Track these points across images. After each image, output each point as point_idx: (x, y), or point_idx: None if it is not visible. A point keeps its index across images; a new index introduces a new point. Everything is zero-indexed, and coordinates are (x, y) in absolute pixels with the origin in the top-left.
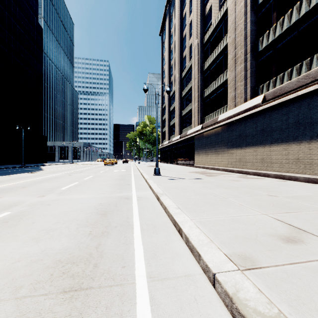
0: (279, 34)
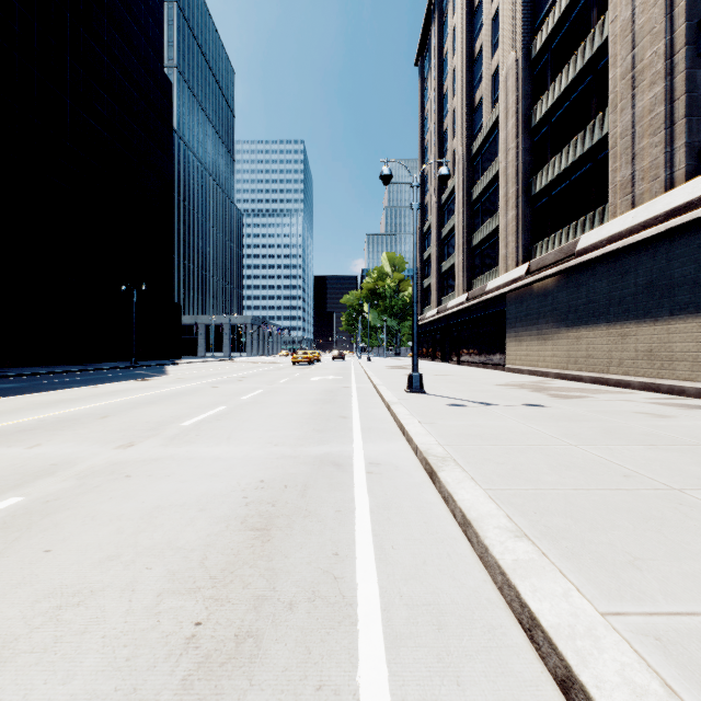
0: None
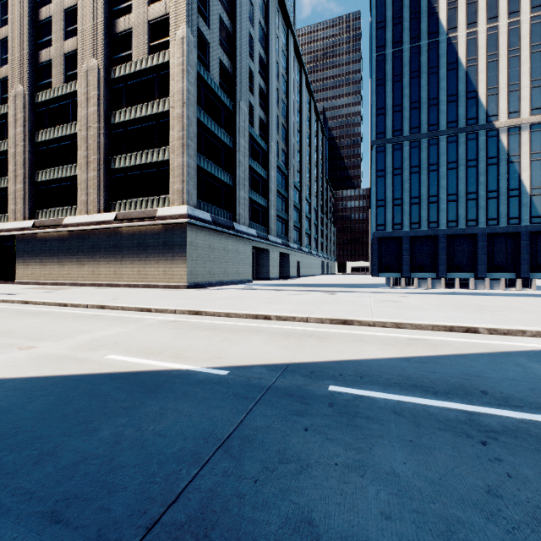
0: (129, 166)
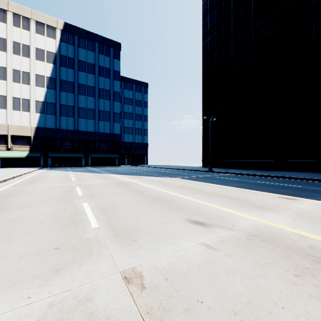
0: None
